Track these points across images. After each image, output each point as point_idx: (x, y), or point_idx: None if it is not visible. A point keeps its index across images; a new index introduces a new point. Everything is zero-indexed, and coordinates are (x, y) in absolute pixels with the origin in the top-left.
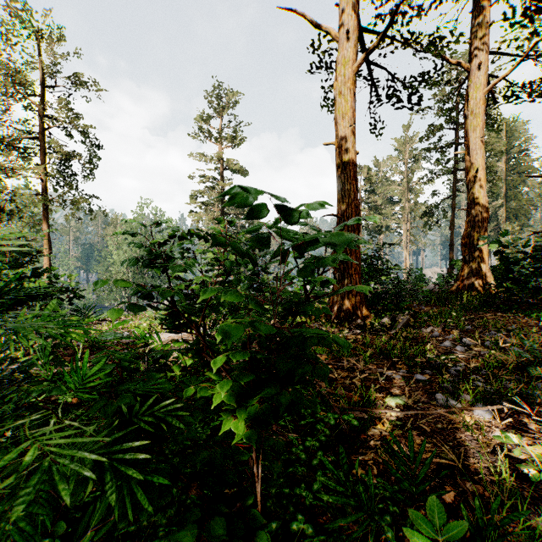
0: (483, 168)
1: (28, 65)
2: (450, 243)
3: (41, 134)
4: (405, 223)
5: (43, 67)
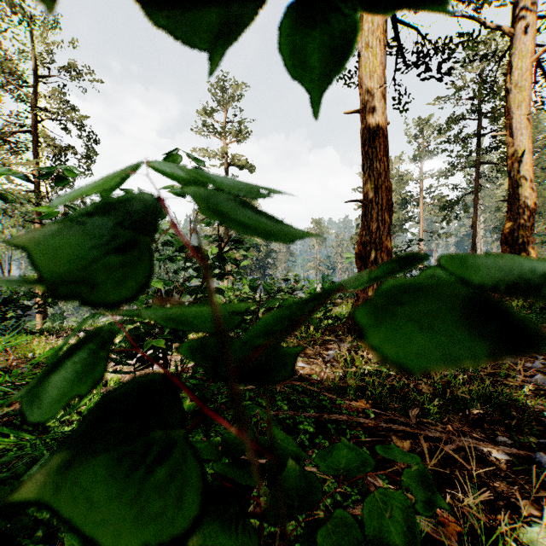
0: (529, 151)
1: (20, 54)
2: (473, 242)
3: (33, 127)
4: (419, 222)
5: (35, 54)
